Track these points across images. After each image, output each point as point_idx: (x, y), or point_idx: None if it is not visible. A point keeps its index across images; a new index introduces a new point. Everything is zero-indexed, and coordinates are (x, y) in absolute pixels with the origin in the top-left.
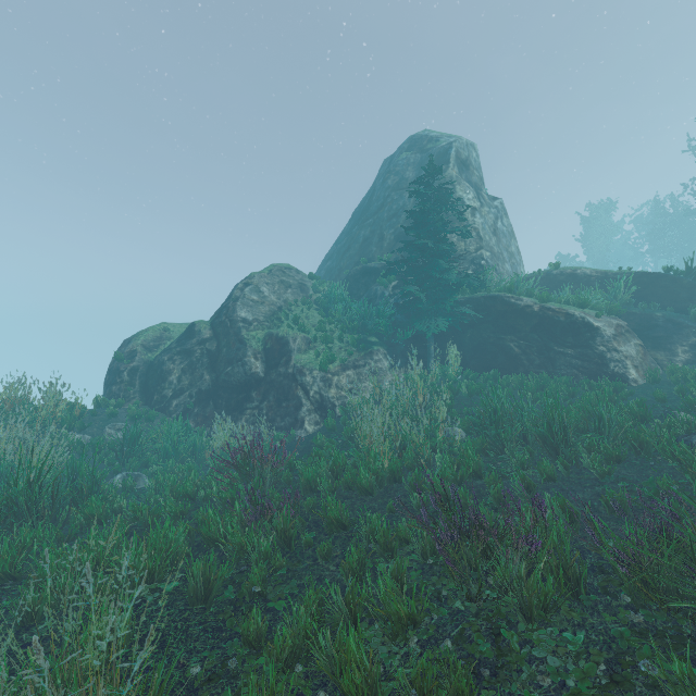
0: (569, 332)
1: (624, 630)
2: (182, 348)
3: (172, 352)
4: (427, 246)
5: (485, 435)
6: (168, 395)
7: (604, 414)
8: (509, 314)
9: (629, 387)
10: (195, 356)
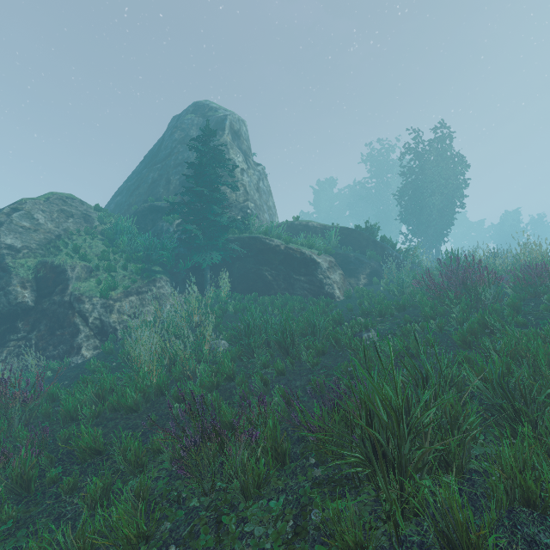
0: (302, 265)
1: (307, 487)
2: None
3: None
4: (205, 193)
5: (241, 345)
6: None
7: (316, 323)
8: (265, 251)
9: (335, 302)
10: None
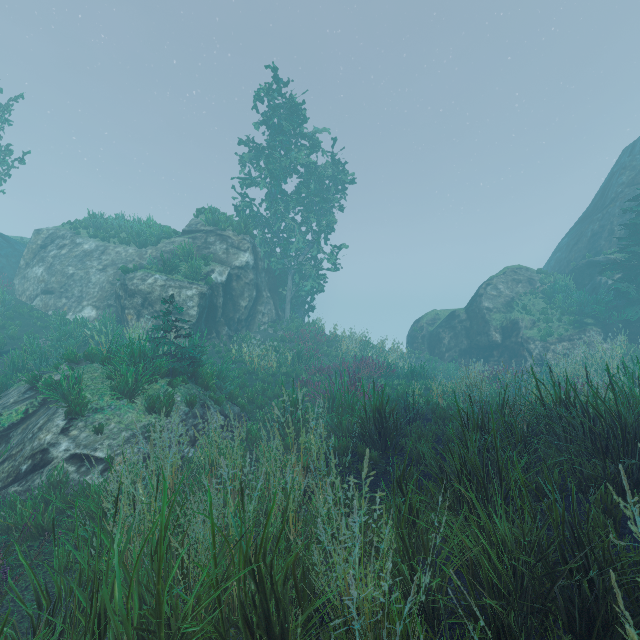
0: None
1: None
2: (449, 325)
3: (443, 327)
4: None
5: None
6: (442, 350)
7: None
8: None
9: None
10: (457, 329)
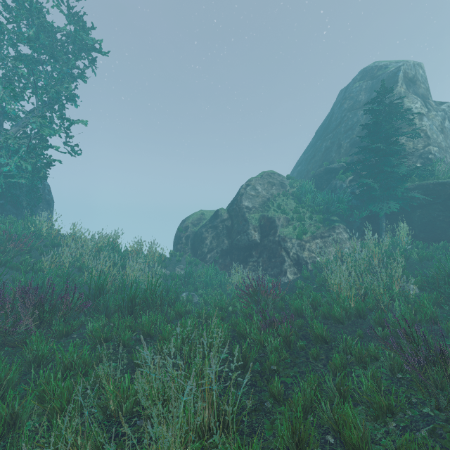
0: None
1: None
2: (212, 224)
3: (207, 227)
4: (380, 148)
5: (439, 292)
6: (205, 251)
7: None
8: None
9: None
10: (219, 229)
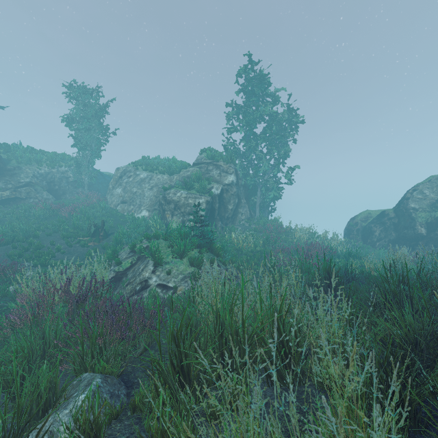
0: None
1: None
2: (379, 221)
3: (375, 223)
4: None
5: None
6: (374, 240)
7: None
8: None
9: None
10: (386, 225)
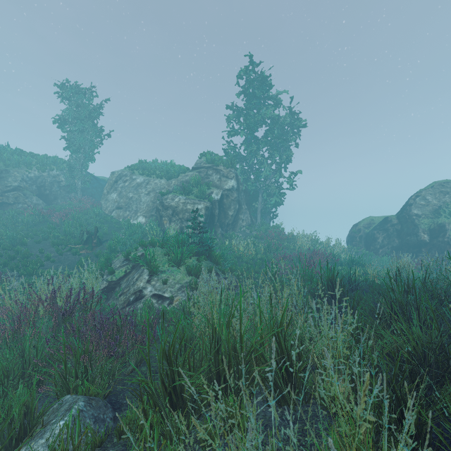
0: None
1: None
2: (382, 228)
3: (378, 230)
4: None
5: None
6: (377, 247)
7: None
8: None
9: None
10: (389, 231)
